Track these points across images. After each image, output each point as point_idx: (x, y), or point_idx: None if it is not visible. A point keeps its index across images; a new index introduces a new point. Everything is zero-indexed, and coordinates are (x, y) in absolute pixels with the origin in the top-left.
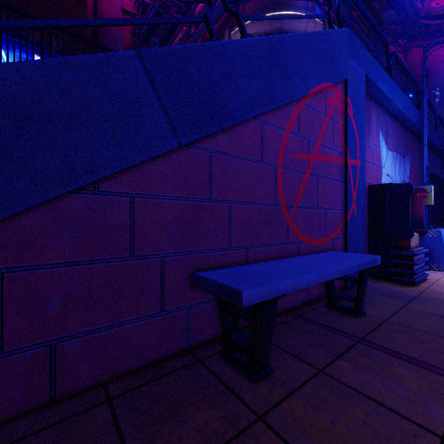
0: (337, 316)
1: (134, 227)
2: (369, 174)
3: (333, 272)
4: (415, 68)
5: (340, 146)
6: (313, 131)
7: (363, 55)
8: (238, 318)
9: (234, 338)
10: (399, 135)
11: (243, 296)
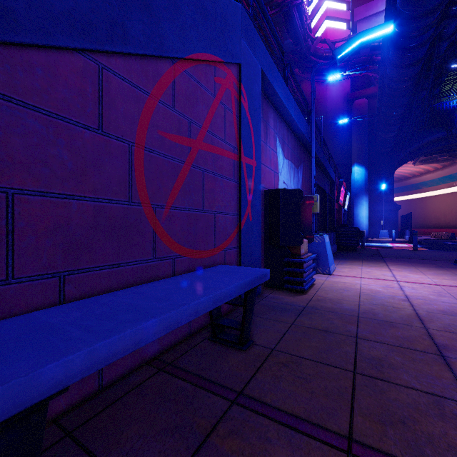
0: (219, 353)
1: None
2: (267, 179)
3: (197, 306)
4: (307, 98)
5: (234, 140)
6: (196, 110)
7: (259, 47)
8: None
9: None
10: (293, 146)
11: None
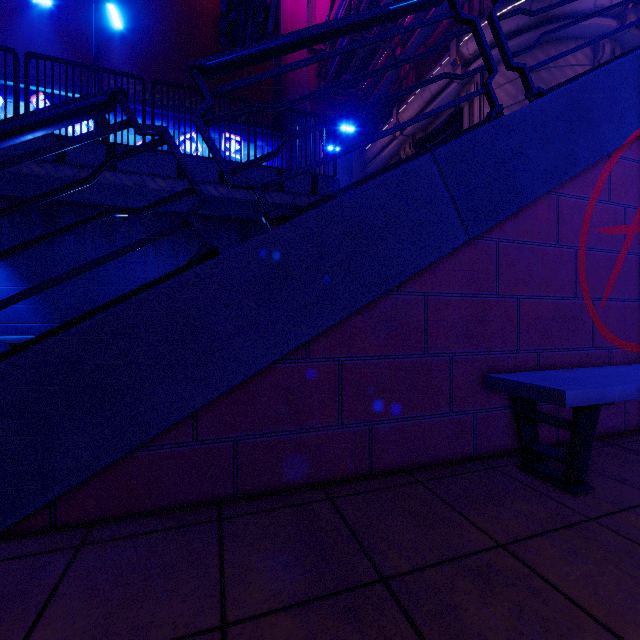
0: None
1: (427, 326)
2: None
3: None
4: None
5: None
6: (632, 192)
7: None
8: (537, 429)
9: (537, 449)
10: None
11: (566, 396)
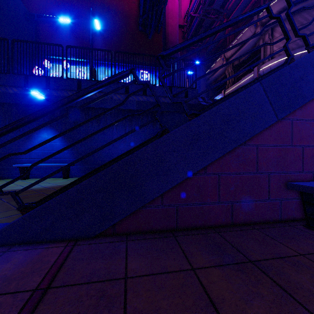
0: None
1: (257, 160)
2: None
3: None
4: None
5: None
6: None
7: None
8: (313, 209)
9: None
10: None
11: None
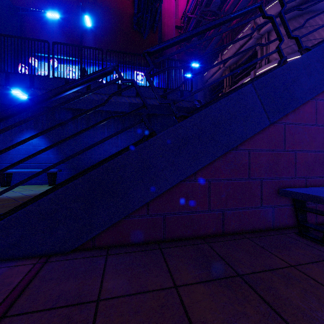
0: None
1: (249, 165)
2: None
3: None
4: None
5: None
6: None
7: None
8: (306, 216)
9: (307, 225)
10: None
11: (323, 199)
